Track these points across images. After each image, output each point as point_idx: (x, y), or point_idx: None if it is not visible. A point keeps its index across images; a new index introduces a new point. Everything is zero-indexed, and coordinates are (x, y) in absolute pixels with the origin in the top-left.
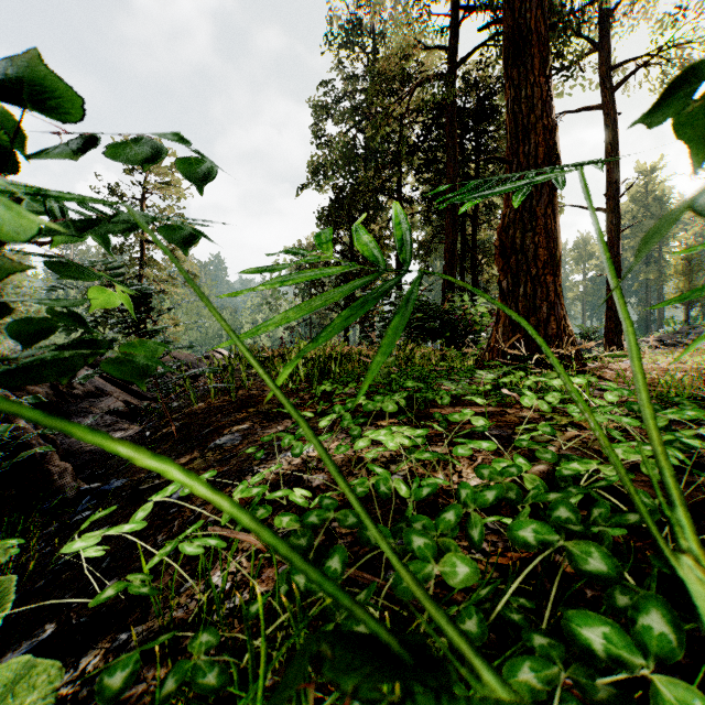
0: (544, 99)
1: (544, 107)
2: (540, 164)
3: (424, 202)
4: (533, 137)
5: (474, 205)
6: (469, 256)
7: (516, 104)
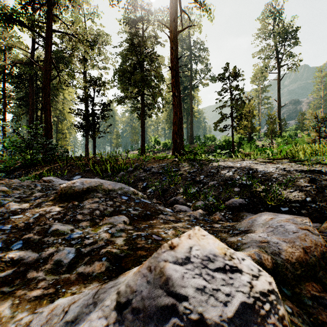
0: (50, 119)
1: (50, 120)
2: (49, 128)
3: (18, 99)
4: (48, 124)
5: (41, 106)
6: (40, 122)
7: (45, 118)
